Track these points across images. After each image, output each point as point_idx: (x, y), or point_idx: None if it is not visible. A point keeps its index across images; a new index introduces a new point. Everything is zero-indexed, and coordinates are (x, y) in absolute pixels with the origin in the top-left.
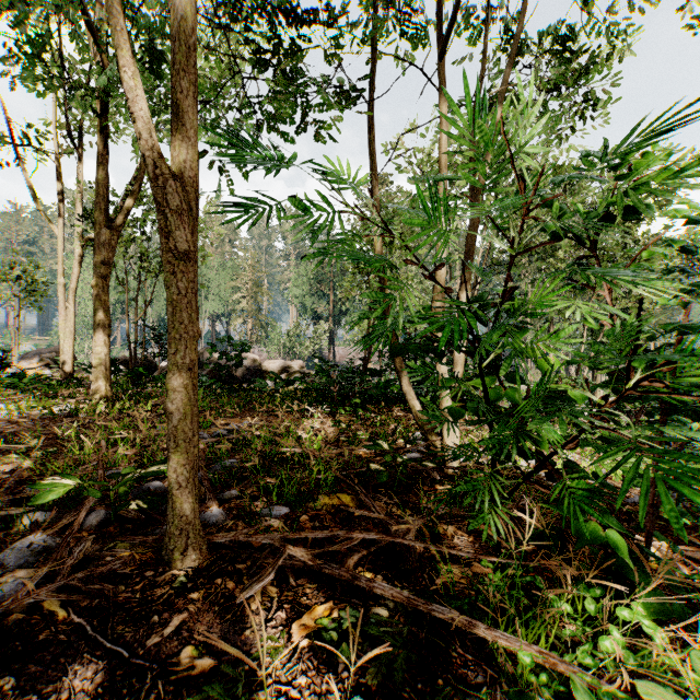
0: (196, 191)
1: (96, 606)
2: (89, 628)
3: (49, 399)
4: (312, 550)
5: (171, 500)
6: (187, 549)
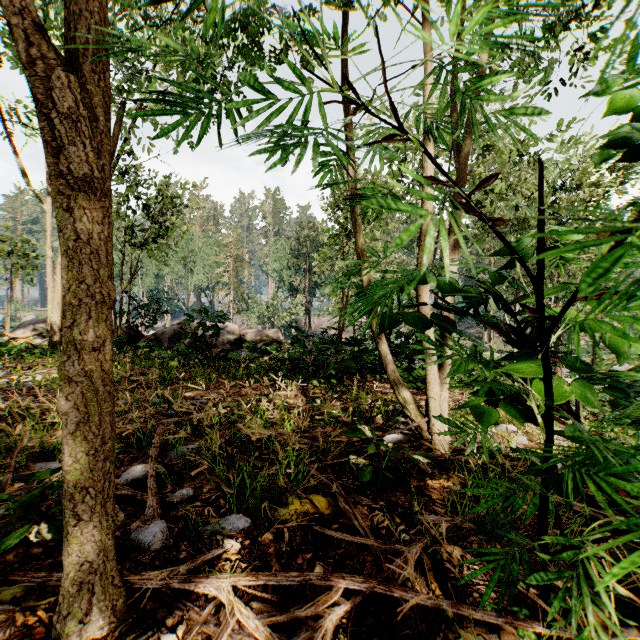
0: (104, 92)
1: None
2: None
3: (27, 369)
4: (271, 615)
5: (65, 540)
6: (91, 611)
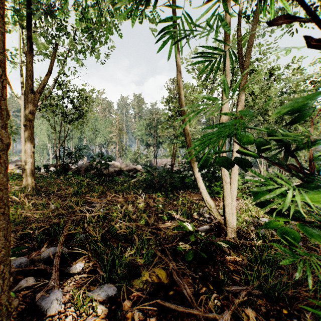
0: None
1: None
2: None
3: None
4: None
5: None
6: None
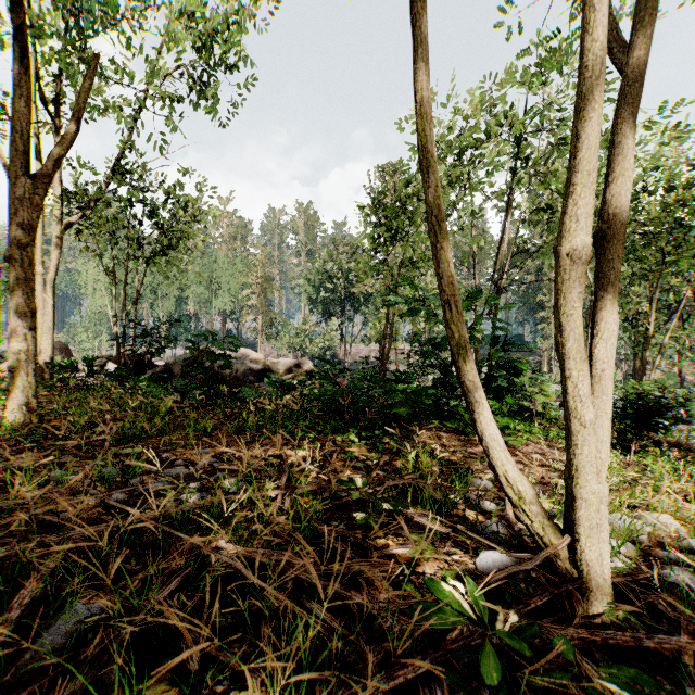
0: None
1: None
2: None
3: None
4: None
5: None
6: None
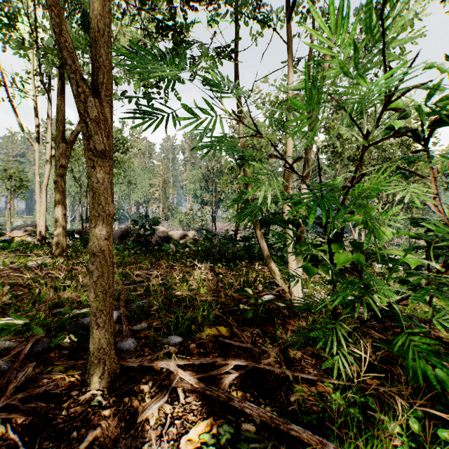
0: (111, 106)
1: (29, 423)
2: (21, 443)
3: (27, 257)
4: (197, 375)
5: (91, 337)
6: (104, 373)
